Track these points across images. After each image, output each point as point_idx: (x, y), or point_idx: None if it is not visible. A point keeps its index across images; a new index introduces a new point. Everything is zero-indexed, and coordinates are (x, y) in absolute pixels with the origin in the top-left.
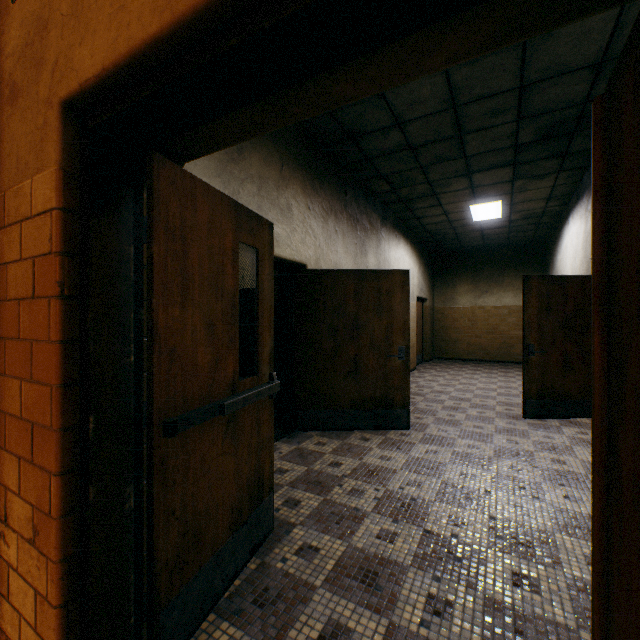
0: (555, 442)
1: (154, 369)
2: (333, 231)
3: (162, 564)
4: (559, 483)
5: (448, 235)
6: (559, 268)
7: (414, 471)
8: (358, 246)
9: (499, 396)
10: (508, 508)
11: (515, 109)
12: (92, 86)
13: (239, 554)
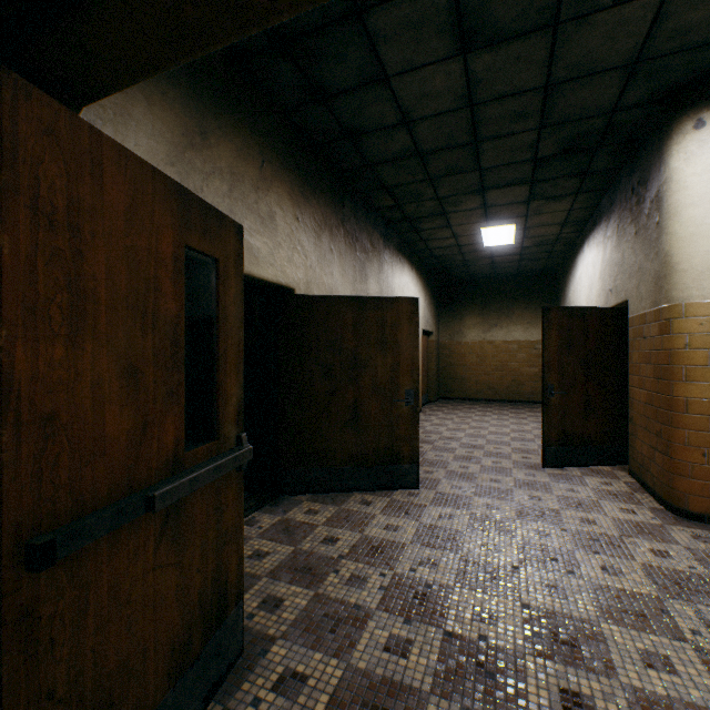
0: (580, 496)
1: (3, 455)
2: (328, 250)
3: None
4: (593, 550)
5: (456, 262)
6: (572, 300)
7: (427, 544)
8: (357, 269)
9: (514, 441)
10: (542, 590)
11: (538, 114)
12: None
13: (186, 709)
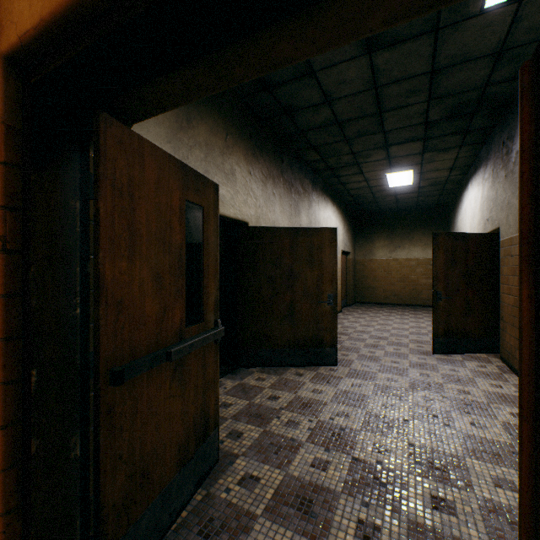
0: (460, 375)
1: (100, 321)
2: (271, 194)
3: (109, 508)
4: (466, 411)
5: (368, 199)
6: (459, 227)
7: (342, 403)
8: (293, 207)
9: (411, 335)
10: (424, 435)
11: (427, 91)
12: (31, 38)
13: (186, 488)
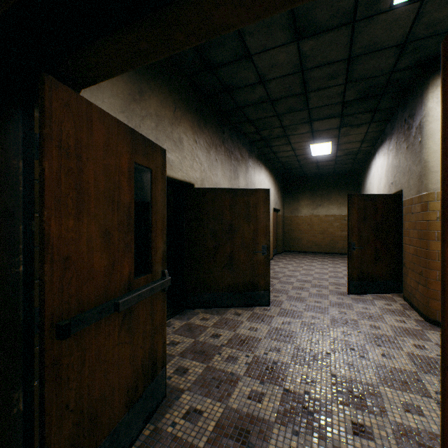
0: (371, 312)
1: (45, 277)
2: (214, 160)
3: None
4: (377, 344)
5: (294, 165)
6: (368, 189)
7: (274, 339)
8: (232, 171)
9: (330, 278)
10: (344, 366)
11: (344, 75)
12: None
13: (134, 425)
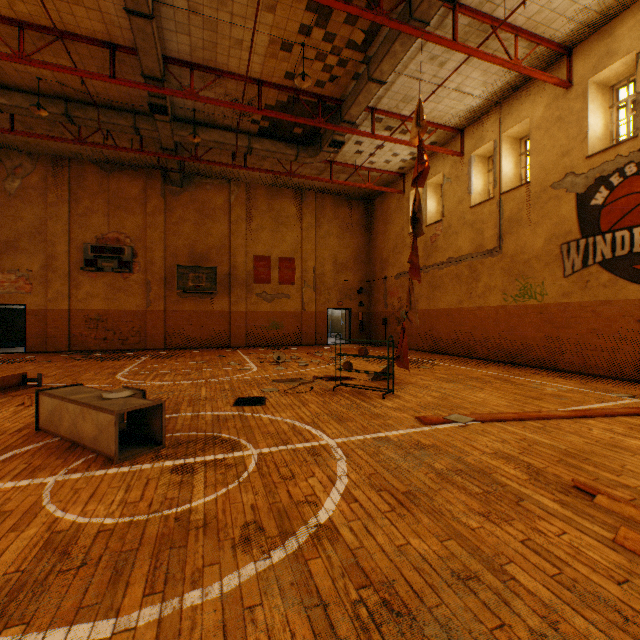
0: None
1: None
2: None
3: None
4: None
5: None
6: None
7: None
8: None
9: None
10: None
11: None
12: None
13: None
